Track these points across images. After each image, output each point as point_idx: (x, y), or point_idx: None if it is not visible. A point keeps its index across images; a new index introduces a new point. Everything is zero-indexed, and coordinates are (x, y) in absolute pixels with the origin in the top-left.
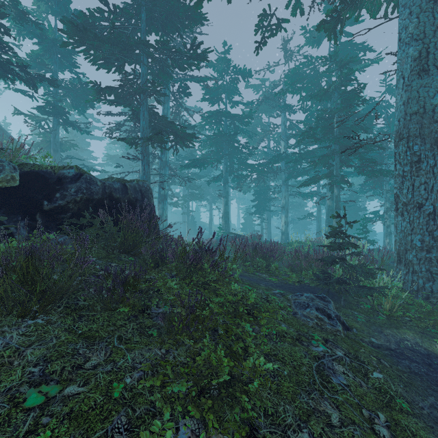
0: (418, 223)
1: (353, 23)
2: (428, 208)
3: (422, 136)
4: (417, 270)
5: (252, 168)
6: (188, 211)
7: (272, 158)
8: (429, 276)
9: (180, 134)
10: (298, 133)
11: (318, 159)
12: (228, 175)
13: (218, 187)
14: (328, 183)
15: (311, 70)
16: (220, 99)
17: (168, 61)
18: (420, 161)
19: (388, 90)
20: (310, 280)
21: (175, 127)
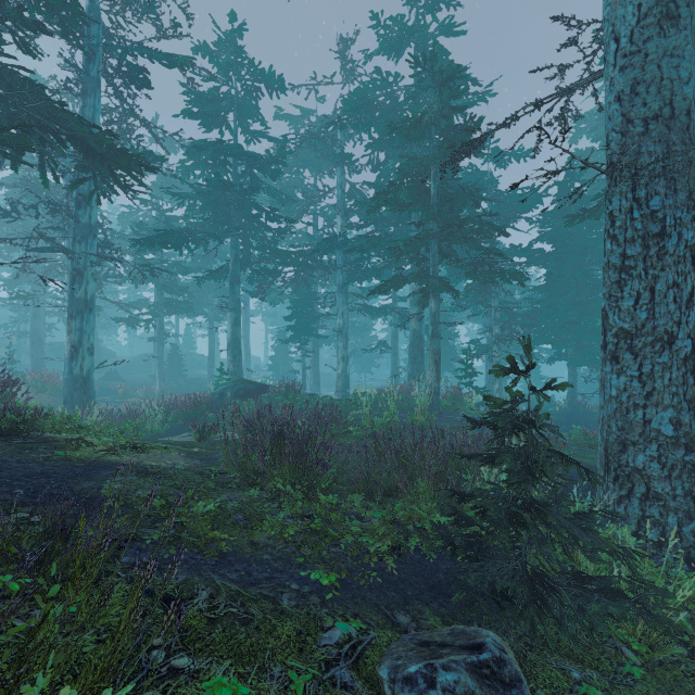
0: (663, 381)
1: (450, 33)
2: (684, 345)
3: (668, 174)
4: (660, 495)
5: (286, 257)
6: (161, 336)
7: (322, 243)
8: (688, 508)
9: (97, 147)
10: (367, 201)
11: (404, 244)
12: (239, 268)
13: (226, 293)
14: (418, 290)
15: (386, 98)
16: (223, 121)
17: (97, 3)
18: (665, 234)
19: (492, 156)
20: (422, 540)
21: (77, 123)
